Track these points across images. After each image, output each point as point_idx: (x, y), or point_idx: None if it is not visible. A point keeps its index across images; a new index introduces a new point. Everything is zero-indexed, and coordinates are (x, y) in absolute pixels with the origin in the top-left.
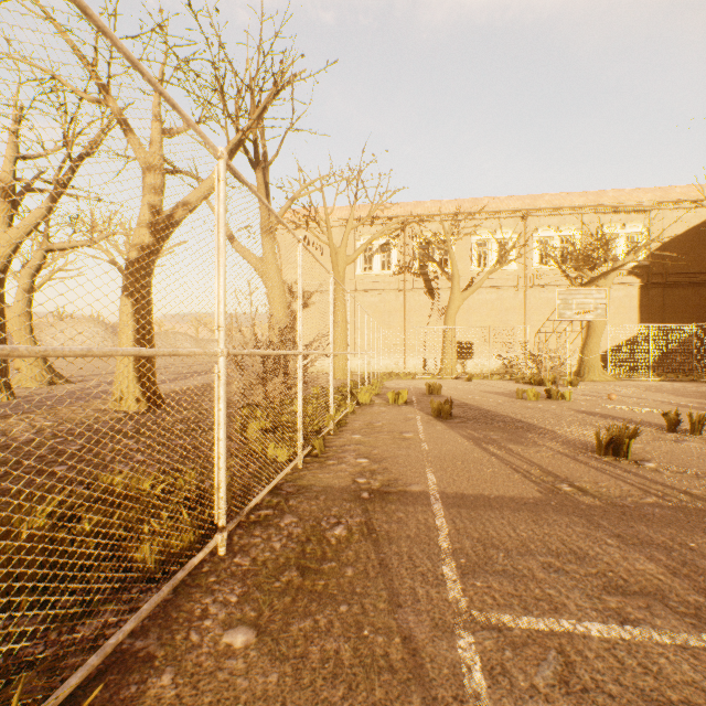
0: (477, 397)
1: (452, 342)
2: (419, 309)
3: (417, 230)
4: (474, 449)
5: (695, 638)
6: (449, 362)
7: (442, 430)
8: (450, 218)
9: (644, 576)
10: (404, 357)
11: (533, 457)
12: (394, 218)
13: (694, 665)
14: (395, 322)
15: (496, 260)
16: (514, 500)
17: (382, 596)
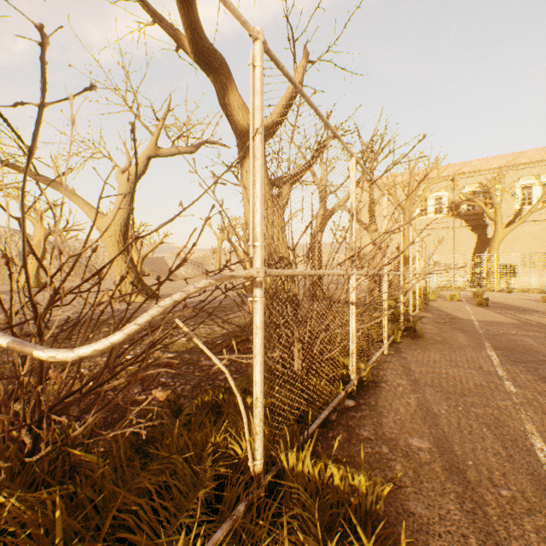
0: (510, 300)
1: (495, 265)
2: (466, 241)
3: (464, 183)
4: (496, 314)
5: (540, 335)
6: (492, 279)
7: (480, 309)
8: (494, 171)
9: (539, 331)
10: (453, 276)
11: (526, 317)
12: (444, 177)
13: (534, 336)
14: (445, 251)
15: (537, 203)
16: (506, 322)
17: (458, 327)
